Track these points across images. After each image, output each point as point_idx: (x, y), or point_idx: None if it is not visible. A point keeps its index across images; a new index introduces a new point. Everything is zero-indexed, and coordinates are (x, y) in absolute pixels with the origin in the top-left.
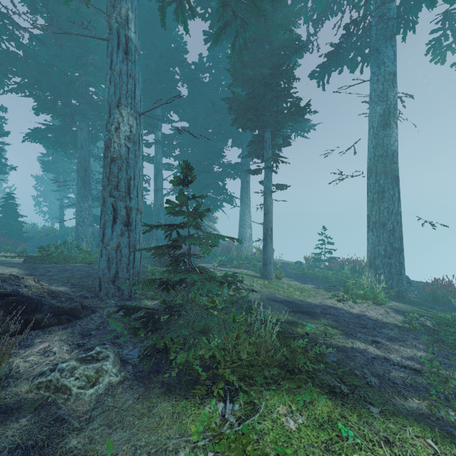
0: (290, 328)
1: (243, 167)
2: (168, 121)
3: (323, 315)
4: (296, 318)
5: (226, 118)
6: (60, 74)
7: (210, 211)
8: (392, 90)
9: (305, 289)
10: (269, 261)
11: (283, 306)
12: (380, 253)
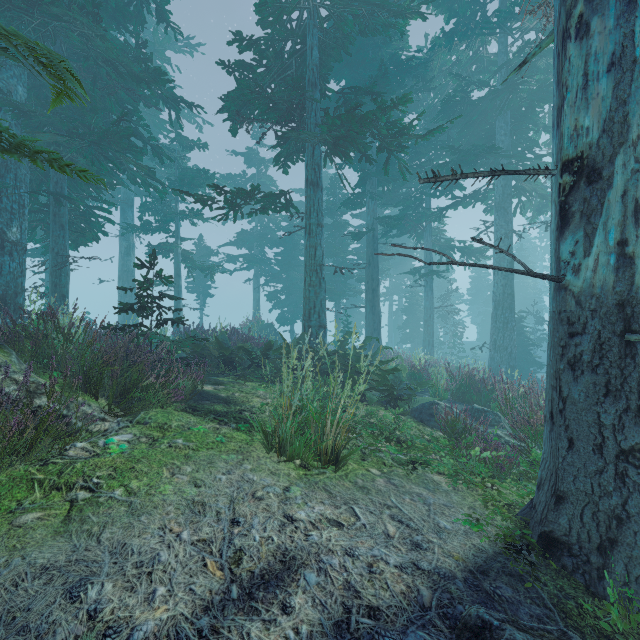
0: None
1: None
2: None
3: None
4: None
5: None
6: None
7: None
8: (132, 236)
9: None
10: None
11: None
12: None
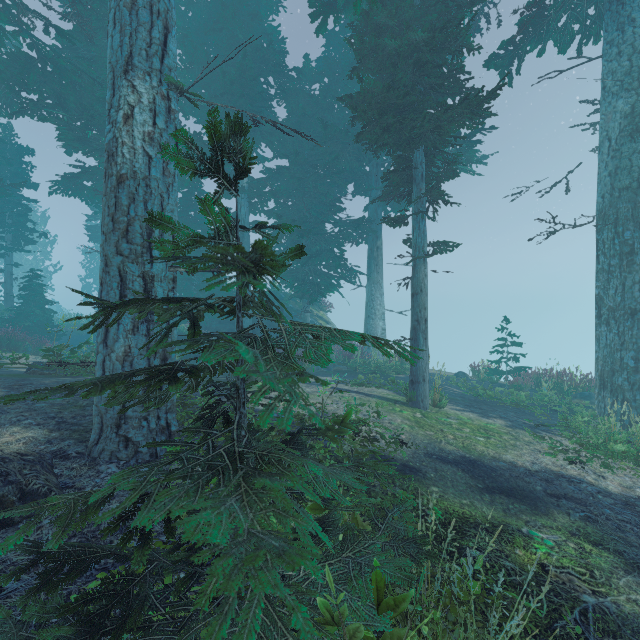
0: (499, 549)
1: (371, 225)
2: (258, 159)
3: (554, 503)
4: (498, 510)
5: (346, 150)
6: (93, 85)
7: (302, 253)
8: None
9: (491, 430)
10: (422, 377)
11: (462, 475)
12: (626, 364)
